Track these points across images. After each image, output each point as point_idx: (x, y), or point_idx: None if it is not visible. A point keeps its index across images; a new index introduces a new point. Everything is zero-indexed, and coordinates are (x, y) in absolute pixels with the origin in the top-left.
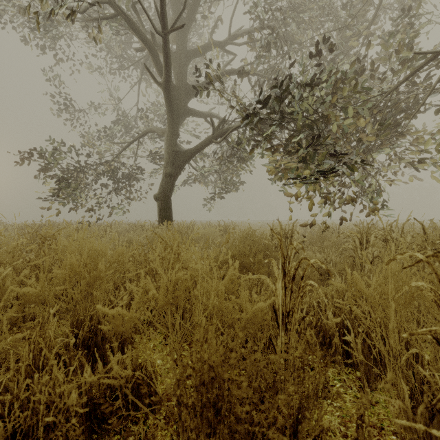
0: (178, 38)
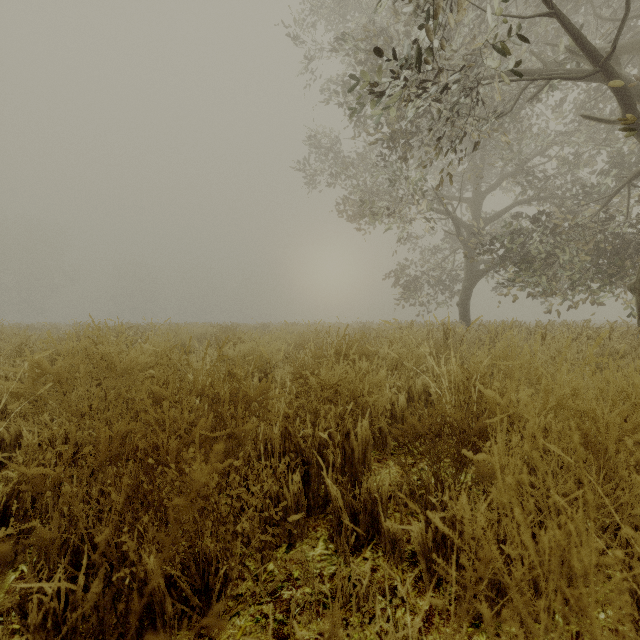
0: (474, 186)
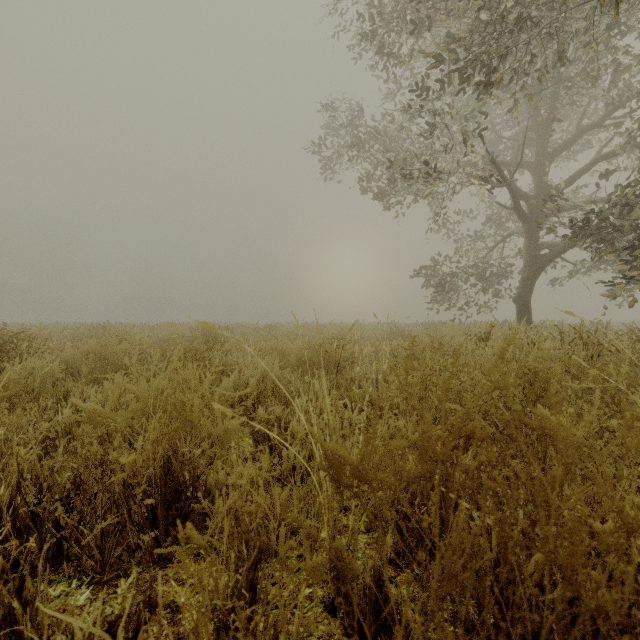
0: (537, 145)
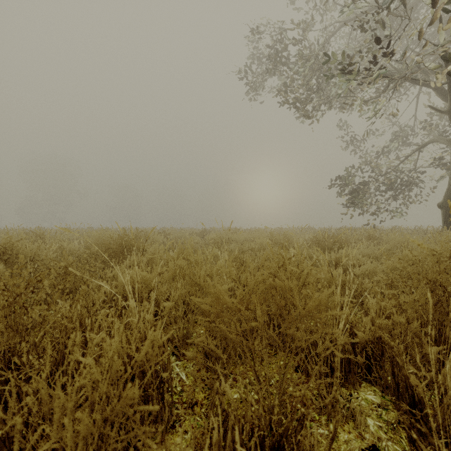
0: None
